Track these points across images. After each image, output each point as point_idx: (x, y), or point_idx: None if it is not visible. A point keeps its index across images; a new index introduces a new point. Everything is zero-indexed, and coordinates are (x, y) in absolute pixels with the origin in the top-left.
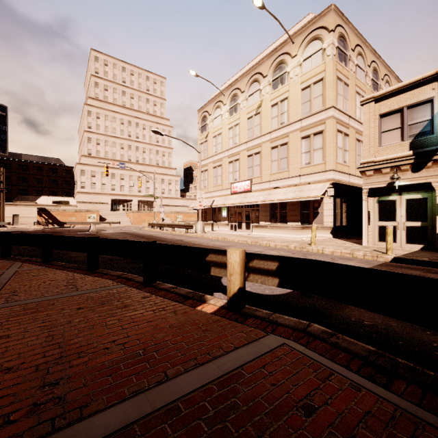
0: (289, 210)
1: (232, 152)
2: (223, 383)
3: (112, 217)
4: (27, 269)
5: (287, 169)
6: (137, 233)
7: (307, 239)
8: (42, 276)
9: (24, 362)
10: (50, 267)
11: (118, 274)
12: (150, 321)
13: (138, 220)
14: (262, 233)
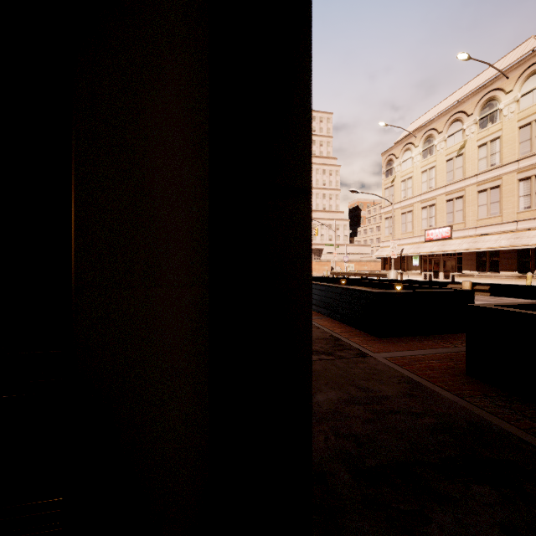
0: (502, 258)
1: (426, 197)
2: None
3: None
4: None
5: (499, 214)
6: None
7: None
8: None
9: None
10: None
11: None
12: None
13: None
14: None
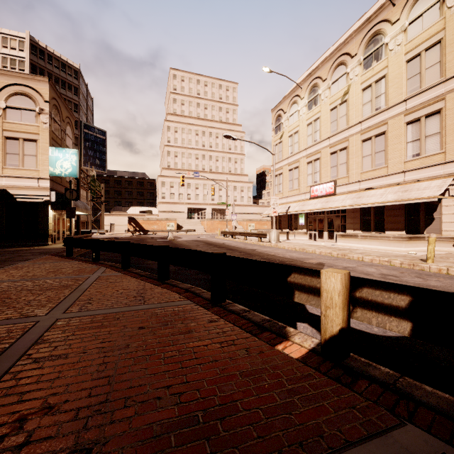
0: (388, 216)
1: (311, 151)
2: None
3: (188, 225)
4: (107, 275)
5: (384, 165)
6: (210, 241)
7: (417, 253)
8: (118, 283)
9: (68, 400)
10: (127, 274)
11: (186, 286)
12: (215, 361)
13: (211, 228)
14: (350, 243)
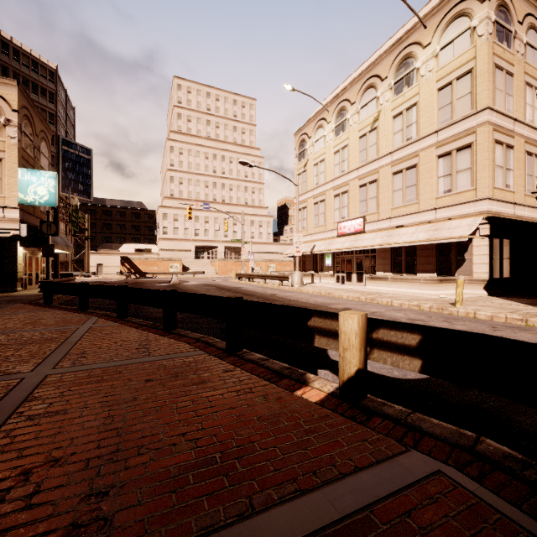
0: (419, 256)
1: (338, 183)
2: (341, 536)
3: (196, 266)
4: (101, 325)
5: (415, 200)
6: (223, 285)
7: (447, 296)
8: (115, 334)
9: (75, 452)
10: (124, 324)
11: (197, 336)
12: (232, 408)
13: (224, 270)
14: (380, 287)
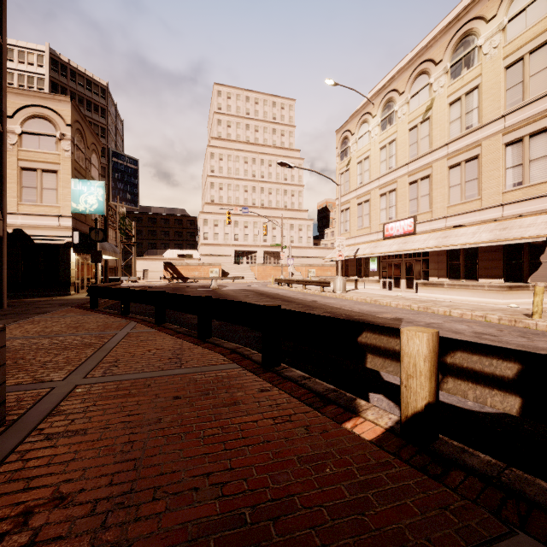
0: (482, 260)
1: (385, 181)
2: None
3: (235, 271)
4: (138, 331)
5: (477, 196)
6: (262, 290)
7: (519, 306)
8: (150, 341)
9: (84, 489)
10: (161, 330)
11: (232, 346)
12: (267, 441)
13: (263, 275)
14: (434, 294)
